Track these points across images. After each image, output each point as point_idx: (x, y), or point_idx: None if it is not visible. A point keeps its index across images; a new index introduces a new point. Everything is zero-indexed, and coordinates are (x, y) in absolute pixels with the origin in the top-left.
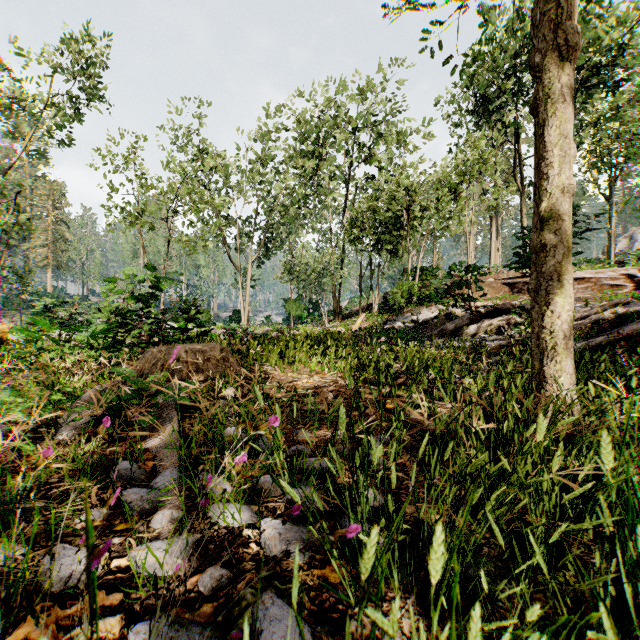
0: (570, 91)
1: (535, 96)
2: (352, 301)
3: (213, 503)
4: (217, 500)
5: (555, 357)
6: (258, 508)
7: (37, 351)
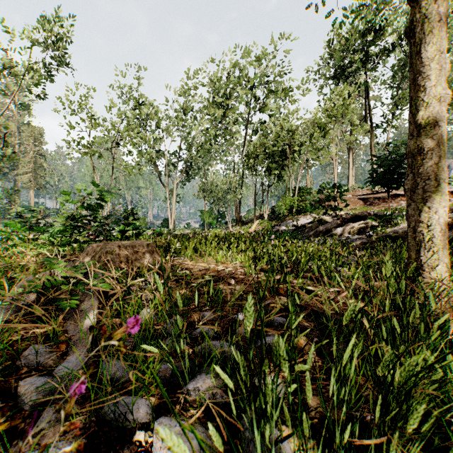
0: (445, 12)
1: (412, 19)
2: (249, 212)
3: (112, 393)
4: (117, 389)
5: (432, 248)
6: (151, 408)
7: (12, 247)
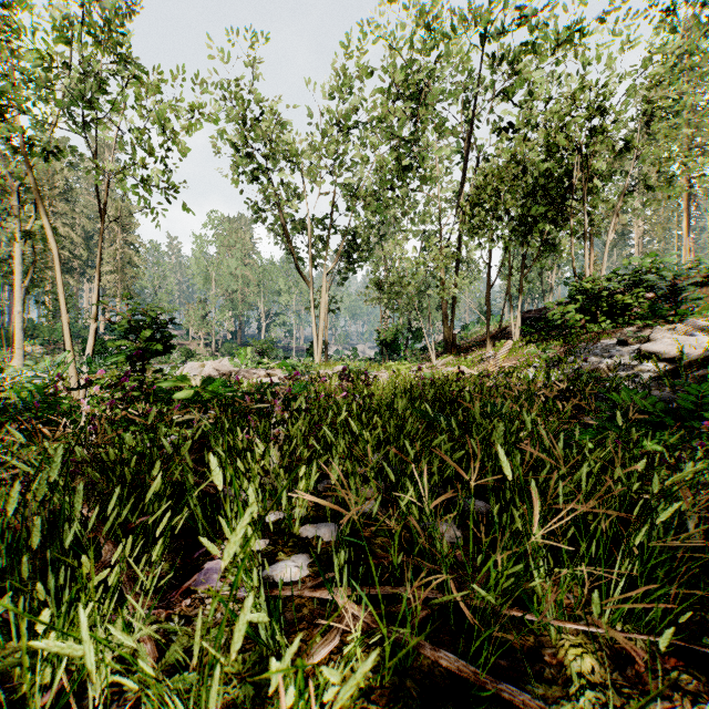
0: None
1: None
2: (465, 329)
3: None
4: None
5: None
6: None
7: None
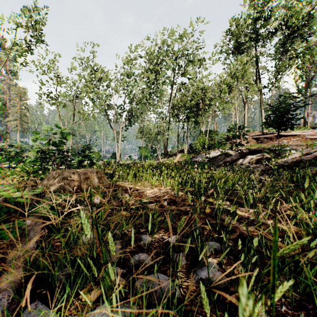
0: None
1: None
2: (173, 148)
3: None
4: None
5: None
6: None
7: None
